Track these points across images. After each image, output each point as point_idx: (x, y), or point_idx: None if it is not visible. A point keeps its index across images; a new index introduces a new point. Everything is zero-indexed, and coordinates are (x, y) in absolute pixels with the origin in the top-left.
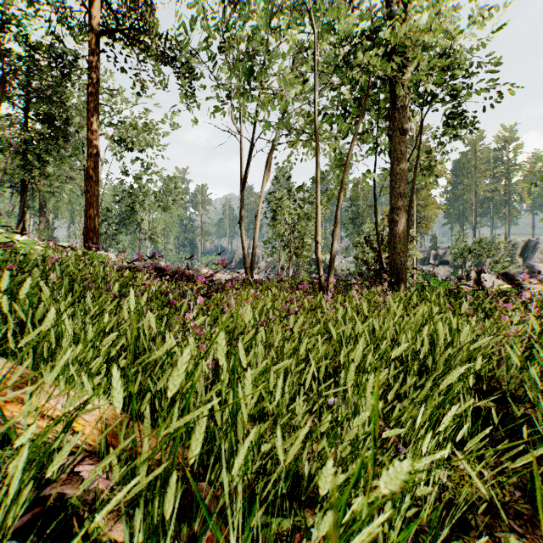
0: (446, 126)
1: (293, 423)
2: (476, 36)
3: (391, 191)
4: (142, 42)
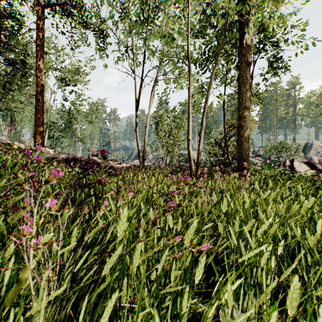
0: (269, 67)
1: None
2: (292, 4)
3: (239, 105)
4: (72, 13)
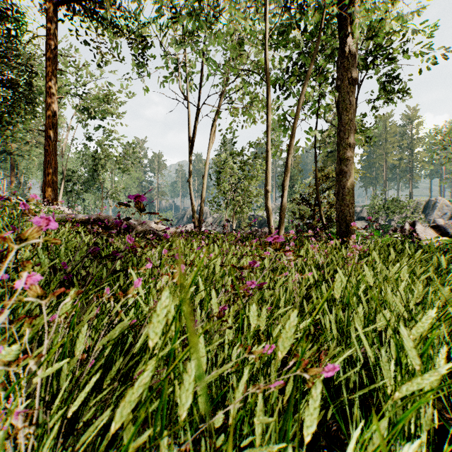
0: (380, 90)
1: None
2: None
3: (339, 142)
4: (98, 13)
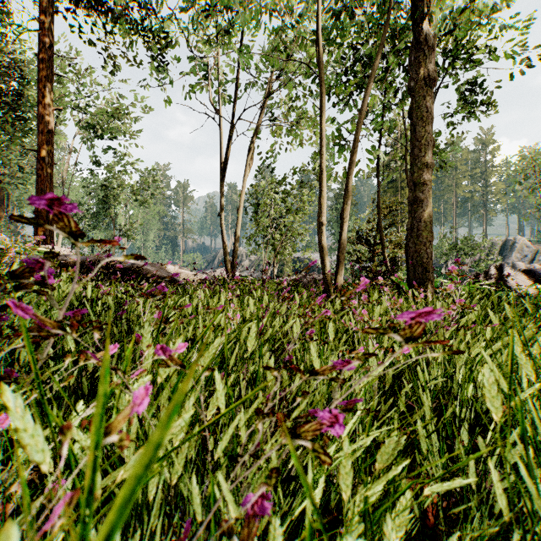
0: (458, 101)
1: None
2: None
3: (413, 161)
4: (105, 4)
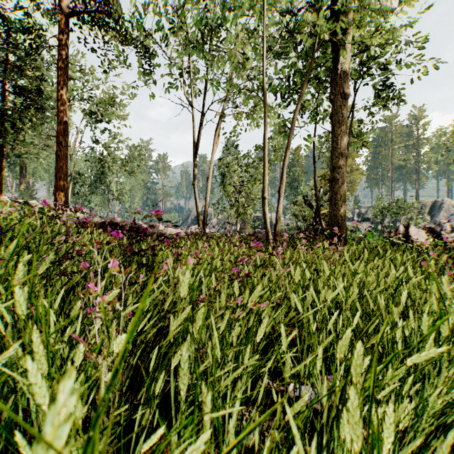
0: (376, 98)
1: (245, 441)
2: (406, 13)
3: (332, 151)
4: (106, 24)
